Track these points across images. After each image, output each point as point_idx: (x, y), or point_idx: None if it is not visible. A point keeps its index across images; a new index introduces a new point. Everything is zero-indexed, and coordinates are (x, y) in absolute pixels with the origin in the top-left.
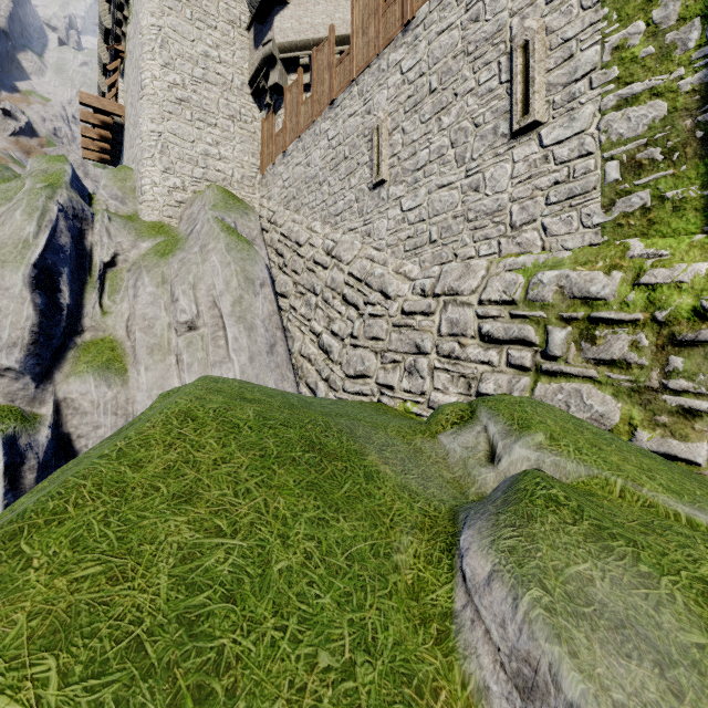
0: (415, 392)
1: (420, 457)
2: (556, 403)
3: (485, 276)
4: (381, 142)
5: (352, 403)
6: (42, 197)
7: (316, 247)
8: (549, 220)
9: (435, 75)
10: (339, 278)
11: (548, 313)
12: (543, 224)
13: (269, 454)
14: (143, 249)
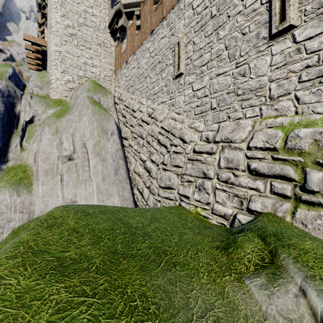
0: (203, 202)
1: (238, 321)
2: (316, 226)
3: (251, 130)
4: (180, 50)
5: (164, 211)
6: None
7: (143, 112)
8: (301, 93)
9: (214, 7)
10: (155, 129)
11: (304, 158)
12: (296, 95)
13: None
14: (49, 113)
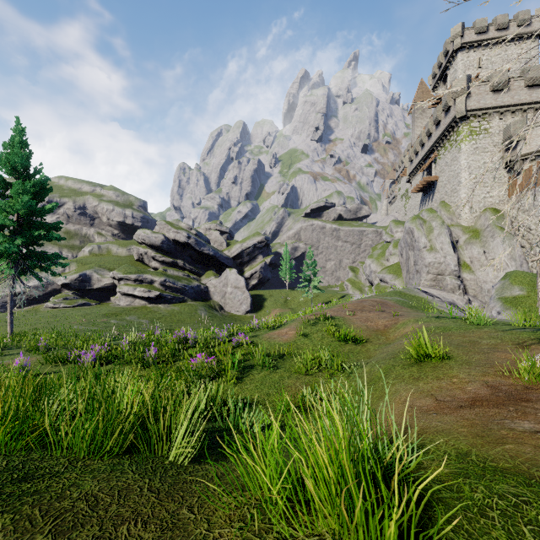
0: None
1: None
2: None
3: None
4: None
5: None
6: (444, 229)
7: (539, 231)
8: None
9: None
10: None
11: None
12: None
13: (535, 276)
14: (466, 236)
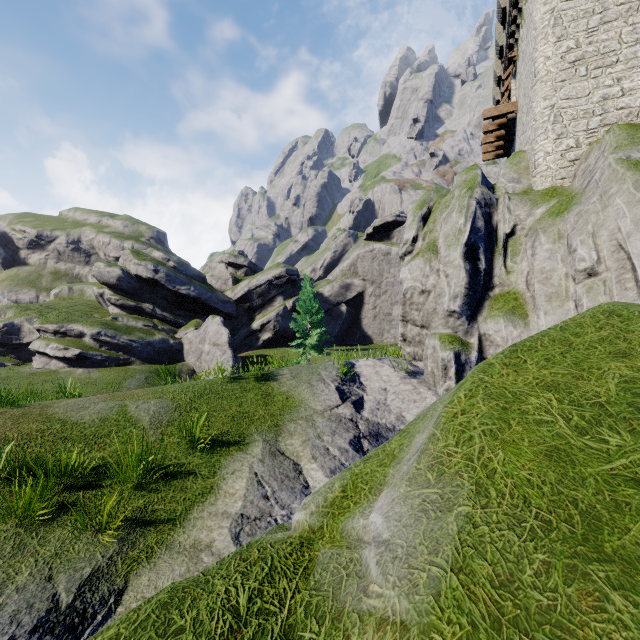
0: None
1: None
2: None
3: None
4: None
5: None
6: (466, 198)
7: None
8: None
9: None
10: None
11: None
12: None
13: None
14: (537, 215)
